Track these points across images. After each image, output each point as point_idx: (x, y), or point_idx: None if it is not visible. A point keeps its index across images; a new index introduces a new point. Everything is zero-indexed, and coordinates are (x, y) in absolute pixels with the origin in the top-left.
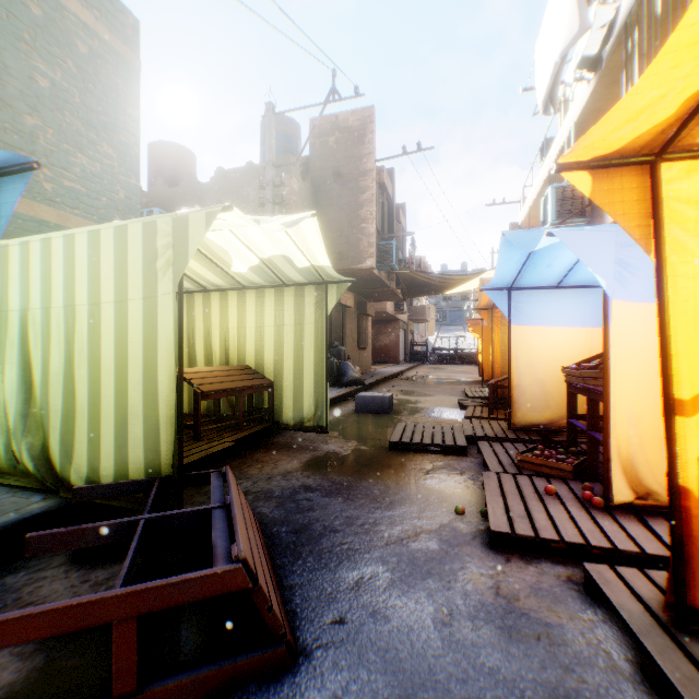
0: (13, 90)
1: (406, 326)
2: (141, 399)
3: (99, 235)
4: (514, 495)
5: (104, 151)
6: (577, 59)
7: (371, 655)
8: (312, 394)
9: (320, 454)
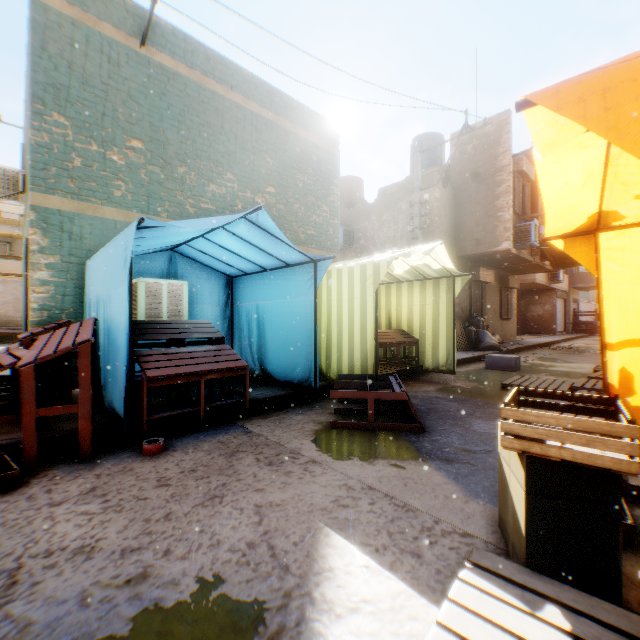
0: (290, 194)
1: (566, 294)
2: (359, 341)
3: (341, 271)
4: None
5: (323, 209)
6: None
7: (454, 437)
8: (445, 349)
9: (449, 386)
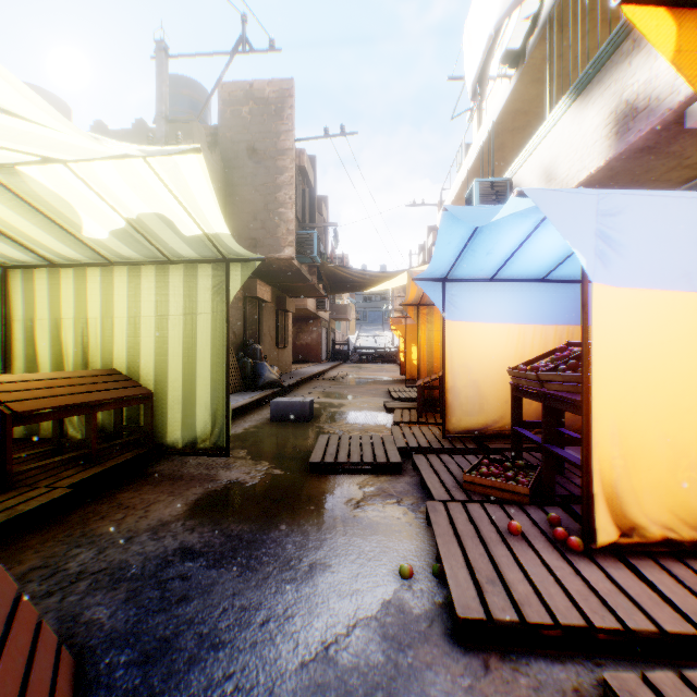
0: None
1: (328, 324)
2: None
3: None
4: (473, 538)
5: None
6: (503, 49)
7: None
8: (209, 406)
9: (217, 487)
